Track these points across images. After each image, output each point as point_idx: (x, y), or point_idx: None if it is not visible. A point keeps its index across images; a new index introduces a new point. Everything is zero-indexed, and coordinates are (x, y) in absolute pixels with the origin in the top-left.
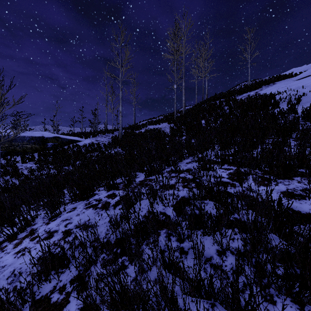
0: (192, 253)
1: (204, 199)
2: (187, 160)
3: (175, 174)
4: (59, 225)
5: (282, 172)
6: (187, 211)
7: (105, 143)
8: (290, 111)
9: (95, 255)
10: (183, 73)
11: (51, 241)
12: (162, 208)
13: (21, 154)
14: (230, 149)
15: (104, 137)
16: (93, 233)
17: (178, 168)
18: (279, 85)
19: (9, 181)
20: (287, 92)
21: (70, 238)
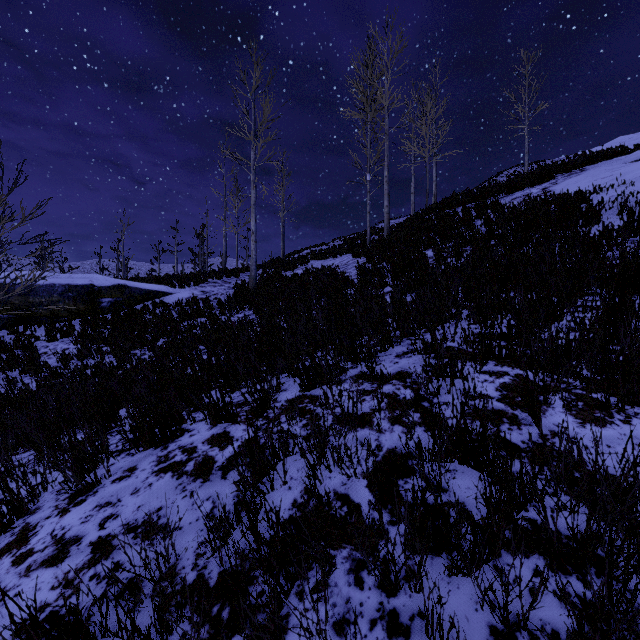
0: (422, 633)
1: (445, 460)
2: (399, 348)
3: (370, 384)
4: (88, 521)
5: (637, 389)
6: (403, 492)
7: (220, 299)
8: (630, 230)
9: (159, 632)
10: (386, 149)
11: (60, 571)
12: (339, 482)
13: (47, 322)
14: (498, 324)
15: (220, 286)
16: (162, 555)
17: (377, 368)
18: (594, 172)
19: (18, 382)
20: (617, 187)
21: (107, 564)
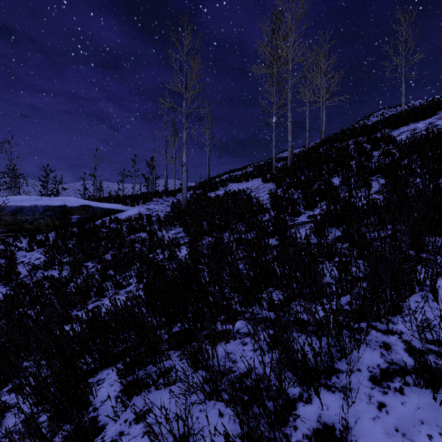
0: None
1: None
2: (367, 354)
3: None
4: None
5: None
6: None
7: (159, 216)
8: None
9: None
10: (290, 95)
11: None
12: None
13: (31, 234)
14: None
15: (161, 204)
16: None
17: (350, 418)
18: None
19: None
20: None
21: None
